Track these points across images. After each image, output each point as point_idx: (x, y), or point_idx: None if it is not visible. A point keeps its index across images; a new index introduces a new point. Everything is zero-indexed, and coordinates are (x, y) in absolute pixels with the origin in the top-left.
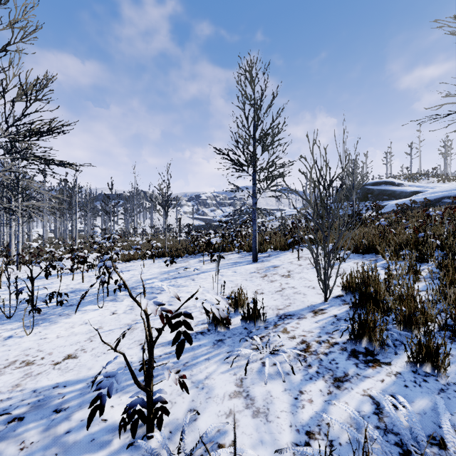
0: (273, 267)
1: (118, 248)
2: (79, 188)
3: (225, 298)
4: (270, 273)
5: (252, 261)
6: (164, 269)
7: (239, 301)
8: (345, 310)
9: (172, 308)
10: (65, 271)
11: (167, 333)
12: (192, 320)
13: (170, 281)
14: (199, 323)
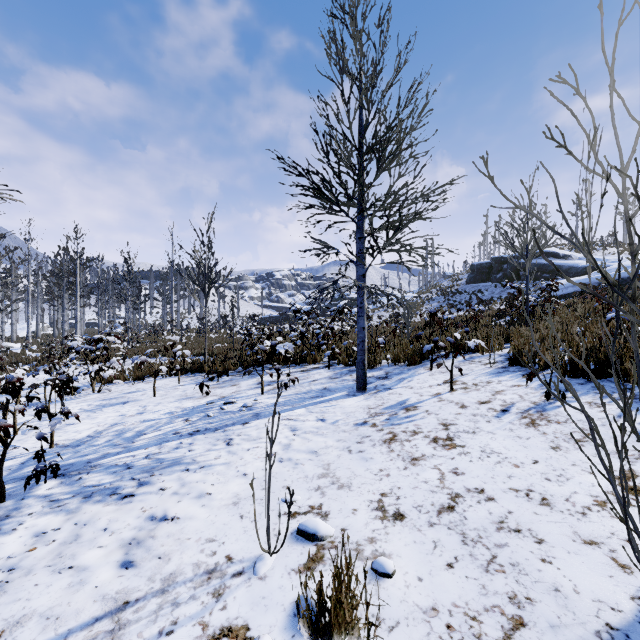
0: (405, 409)
1: (115, 358)
2: (88, 261)
3: (294, 531)
4: (403, 431)
5: (356, 388)
6: (186, 403)
7: (338, 608)
8: None
9: (121, 586)
10: None
11: None
12: None
13: (180, 442)
14: None
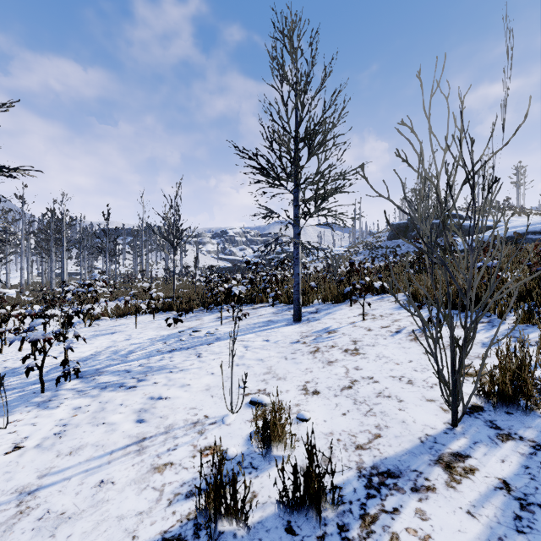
0: (327, 332)
1: (103, 299)
2: (72, 220)
3: (247, 402)
4: (324, 346)
5: (293, 320)
6: (162, 332)
7: (274, 428)
8: (519, 462)
9: (139, 431)
10: (8, 337)
11: (93, 536)
12: (167, 480)
13: (162, 356)
14: (182, 491)
